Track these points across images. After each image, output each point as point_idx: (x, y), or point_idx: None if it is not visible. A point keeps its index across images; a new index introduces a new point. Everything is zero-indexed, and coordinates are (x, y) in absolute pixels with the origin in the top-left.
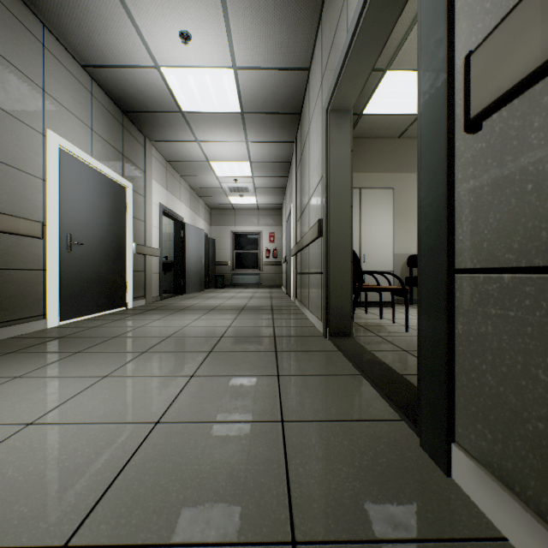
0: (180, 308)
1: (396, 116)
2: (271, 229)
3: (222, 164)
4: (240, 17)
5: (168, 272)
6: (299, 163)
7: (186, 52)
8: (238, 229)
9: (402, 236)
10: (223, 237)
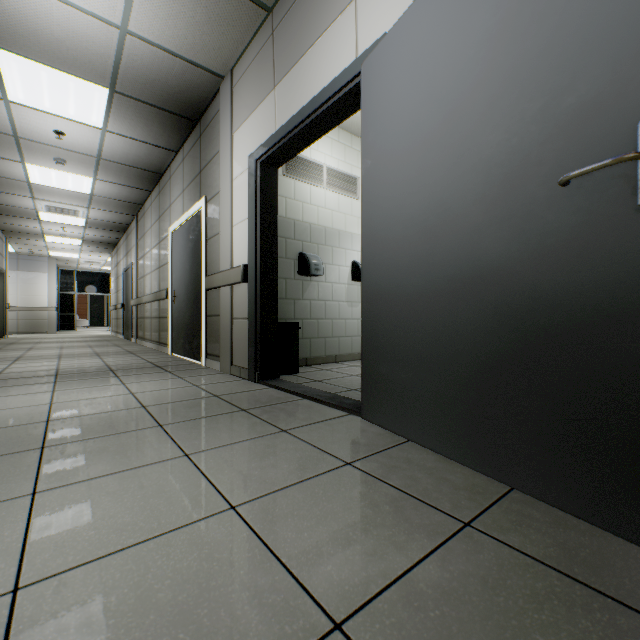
0: (122, 370)
1: None
2: None
3: None
4: (1, 124)
5: None
6: None
7: (66, 127)
8: None
9: None
10: None
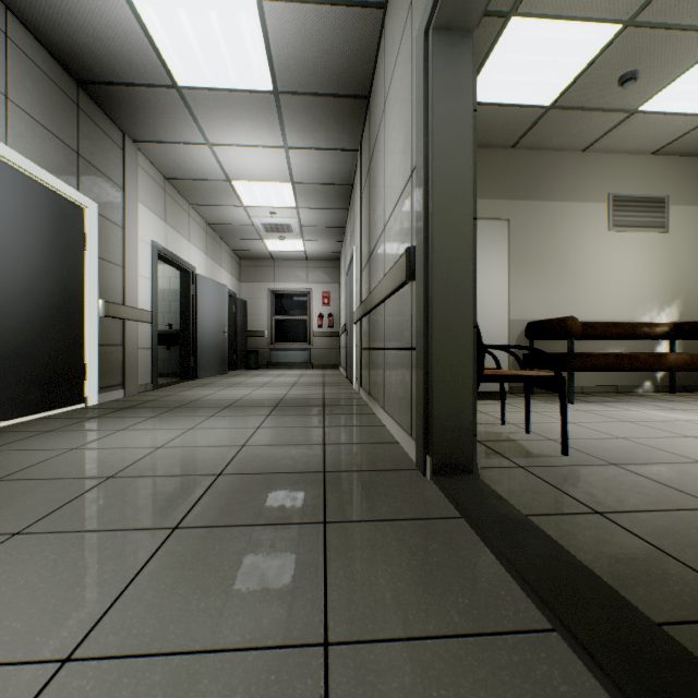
0: (175, 405)
1: (514, 107)
2: (324, 286)
3: (250, 186)
4: None
5: (173, 347)
6: (366, 178)
7: None
8: (279, 286)
9: (518, 294)
10: (257, 298)
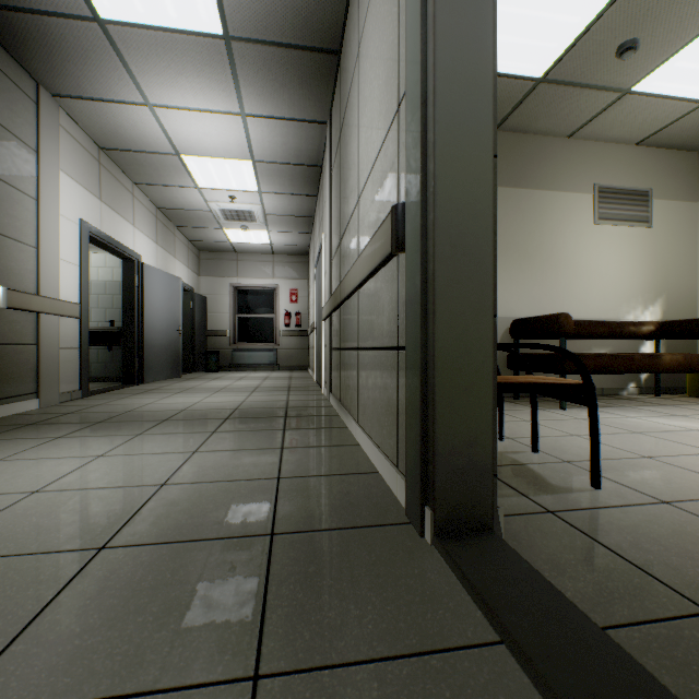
0: (98, 419)
1: (502, 77)
2: (292, 283)
3: (204, 163)
4: None
5: (116, 347)
6: (336, 151)
7: None
8: (242, 281)
9: (502, 289)
10: (218, 294)
